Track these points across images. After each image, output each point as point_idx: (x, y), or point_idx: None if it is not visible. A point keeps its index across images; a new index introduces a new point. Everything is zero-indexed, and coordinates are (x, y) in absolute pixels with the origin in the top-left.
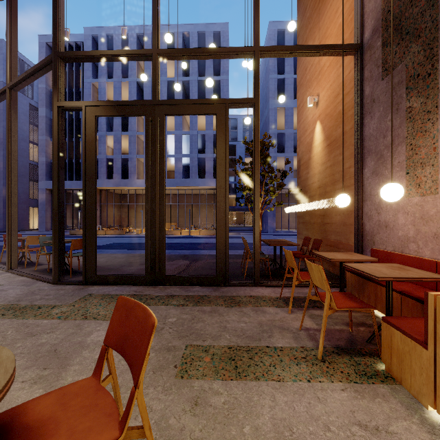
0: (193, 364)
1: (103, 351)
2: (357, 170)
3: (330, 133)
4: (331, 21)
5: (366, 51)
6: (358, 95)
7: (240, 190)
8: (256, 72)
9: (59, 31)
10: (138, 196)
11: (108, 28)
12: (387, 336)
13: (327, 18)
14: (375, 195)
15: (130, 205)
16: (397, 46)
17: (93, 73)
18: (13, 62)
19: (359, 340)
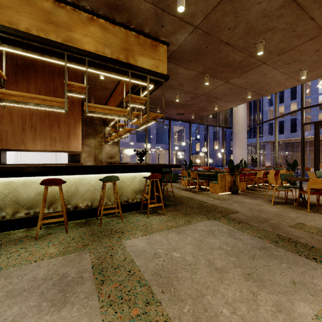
0: None
1: None
2: None
3: None
4: None
5: None
6: None
7: None
8: None
9: (303, 101)
10: None
11: None
12: None
13: None
14: None
15: (295, 150)
16: None
17: None
18: (276, 109)
19: None
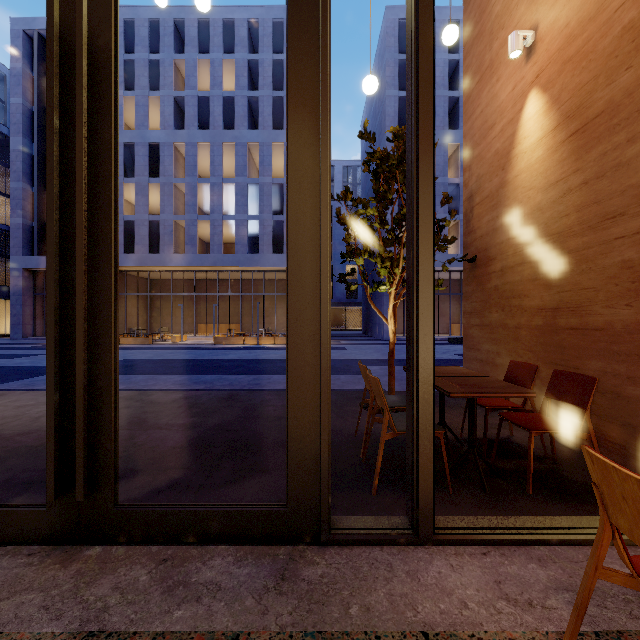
0: None
1: None
2: None
3: (582, 101)
4: None
5: None
6: None
7: (349, 256)
8: None
9: None
10: (178, 282)
11: (127, 9)
12: None
13: None
14: None
15: (166, 297)
16: None
17: None
18: None
19: None
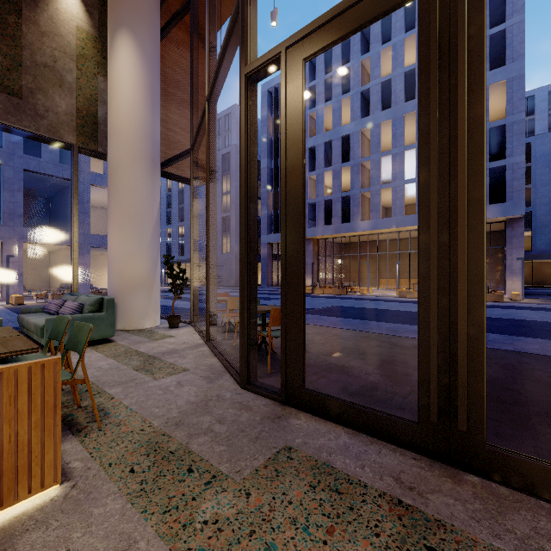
0: None
1: None
2: None
3: None
4: None
5: None
6: None
7: None
8: None
9: None
10: (362, 244)
11: None
12: None
13: None
14: None
15: (352, 257)
16: None
17: (310, 102)
18: (212, 66)
19: None
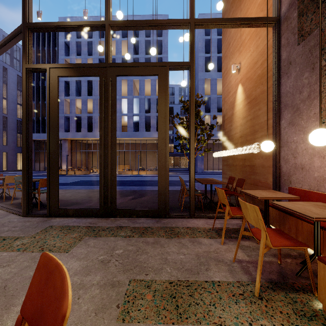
0: (135, 302)
1: (18, 324)
2: (275, 121)
3: (250, 93)
4: (251, 3)
5: (283, 22)
6: (276, 60)
7: (178, 139)
8: (192, 40)
9: (27, 6)
10: None
11: (77, 18)
12: (325, 276)
13: (248, 0)
14: (292, 142)
15: (94, 152)
16: (312, 14)
17: (66, 51)
18: None
19: (289, 273)
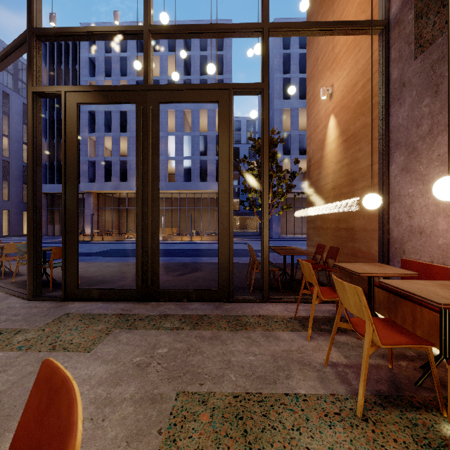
0: (185, 426)
1: None
2: (382, 167)
3: (347, 127)
4: (347, 1)
5: (393, 27)
6: (383, 80)
7: (245, 192)
8: (265, 52)
9: (34, 4)
10: None
11: (106, 24)
12: None
13: None
14: (406, 196)
15: (130, 210)
16: (436, 15)
17: (90, 71)
18: None
19: (405, 382)
